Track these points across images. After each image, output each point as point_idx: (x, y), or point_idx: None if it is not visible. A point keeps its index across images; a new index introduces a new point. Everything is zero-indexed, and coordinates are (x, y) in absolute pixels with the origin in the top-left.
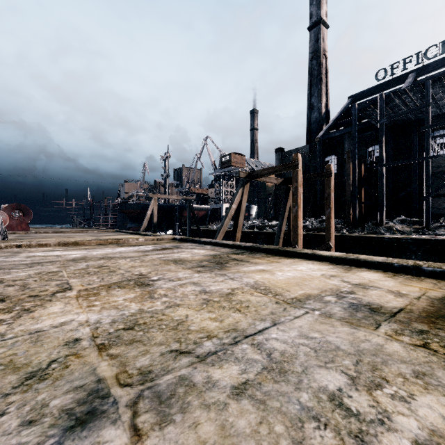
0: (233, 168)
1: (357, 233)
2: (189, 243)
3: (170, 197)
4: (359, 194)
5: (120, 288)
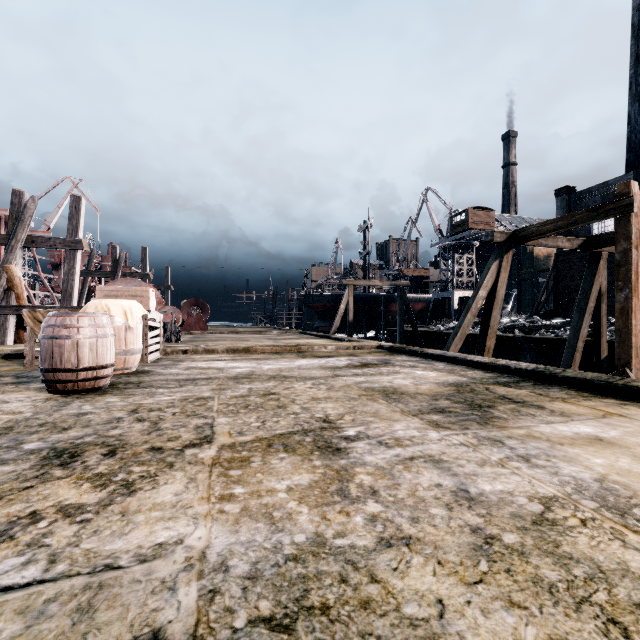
0: (473, 233)
1: None
2: (404, 355)
3: (371, 284)
4: None
5: (286, 453)
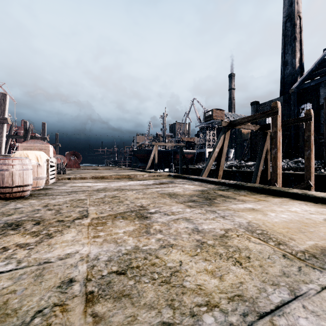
0: (215, 121)
1: None
2: (181, 179)
3: (166, 144)
4: None
5: (123, 219)
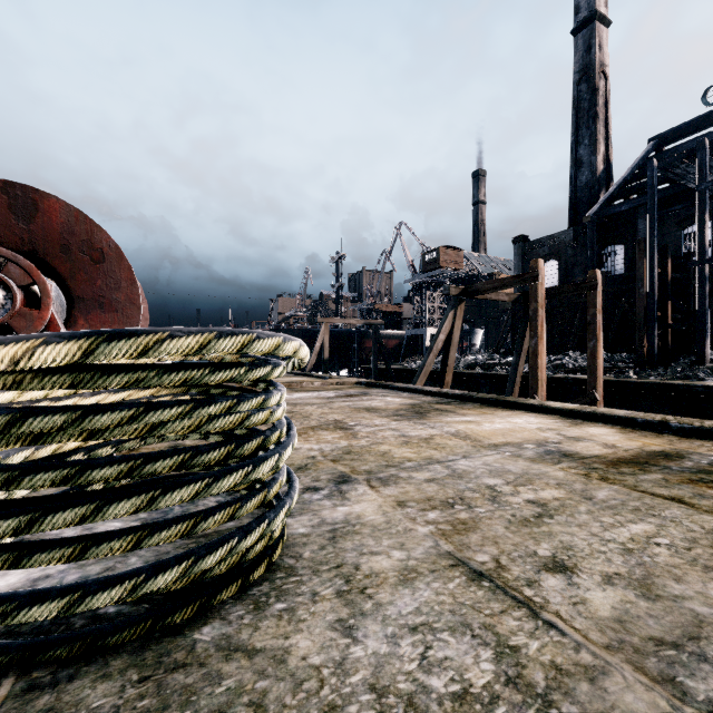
0: (444, 271)
1: (653, 377)
2: (379, 388)
3: (346, 322)
4: (661, 310)
5: (324, 430)
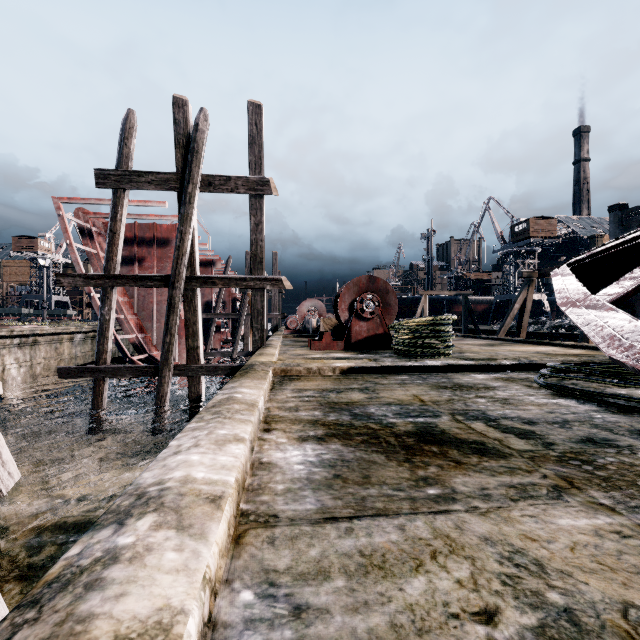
0: (534, 240)
1: None
2: (470, 338)
3: (441, 293)
4: None
5: None
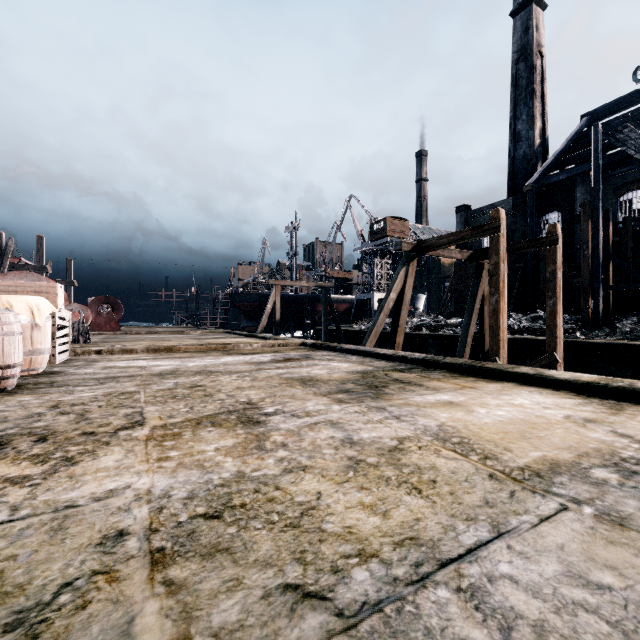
0: (390, 240)
1: (601, 337)
2: (325, 350)
3: (297, 284)
4: (604, 273)
5: (214, 427)
